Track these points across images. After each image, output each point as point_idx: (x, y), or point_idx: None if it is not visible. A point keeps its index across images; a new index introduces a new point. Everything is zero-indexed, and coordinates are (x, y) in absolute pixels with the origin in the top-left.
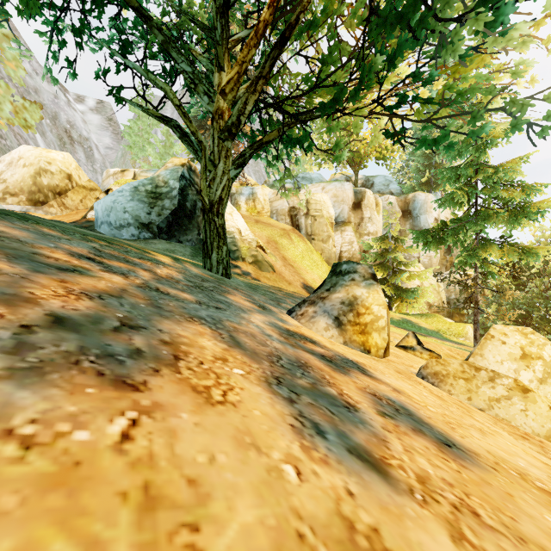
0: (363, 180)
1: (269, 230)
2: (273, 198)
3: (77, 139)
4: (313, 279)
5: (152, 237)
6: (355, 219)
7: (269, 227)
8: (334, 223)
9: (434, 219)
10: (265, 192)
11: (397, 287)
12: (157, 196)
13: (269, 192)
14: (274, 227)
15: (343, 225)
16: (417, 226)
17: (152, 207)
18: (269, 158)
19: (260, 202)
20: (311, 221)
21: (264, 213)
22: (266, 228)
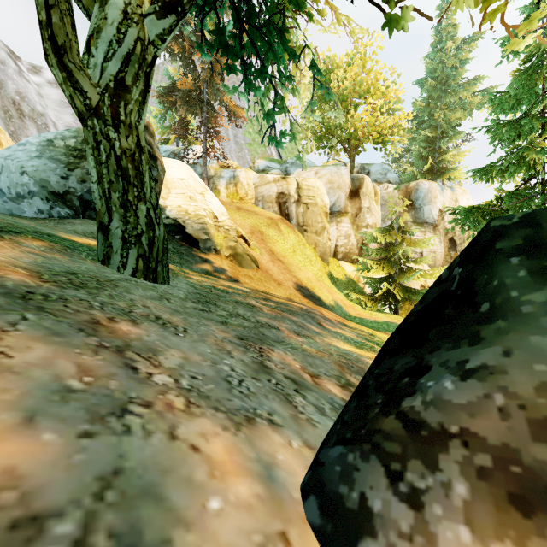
0: (358, 168)
1: (253, 218)
2: (258, 182)
3: (29, 114)
4: (308, 278)
5: (73, 214)
6: (353, 210)
7: (254, 215)
8: (329, 213)
9: (438, 211)
10: (249, 175)
11: (404, 288)
12: (84, 155)
13: (253, 176)
14: (259, 216)
15: (339, 216)
16: (420, 218)
17: (71, 169)
18: (255, 143)
19: (243, 187)
20: (303, 210)
21: (248, 199)
22: (250, 216)
